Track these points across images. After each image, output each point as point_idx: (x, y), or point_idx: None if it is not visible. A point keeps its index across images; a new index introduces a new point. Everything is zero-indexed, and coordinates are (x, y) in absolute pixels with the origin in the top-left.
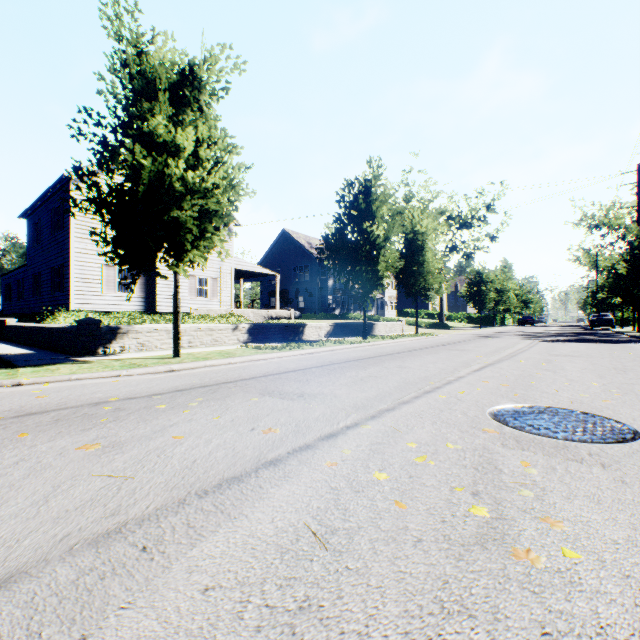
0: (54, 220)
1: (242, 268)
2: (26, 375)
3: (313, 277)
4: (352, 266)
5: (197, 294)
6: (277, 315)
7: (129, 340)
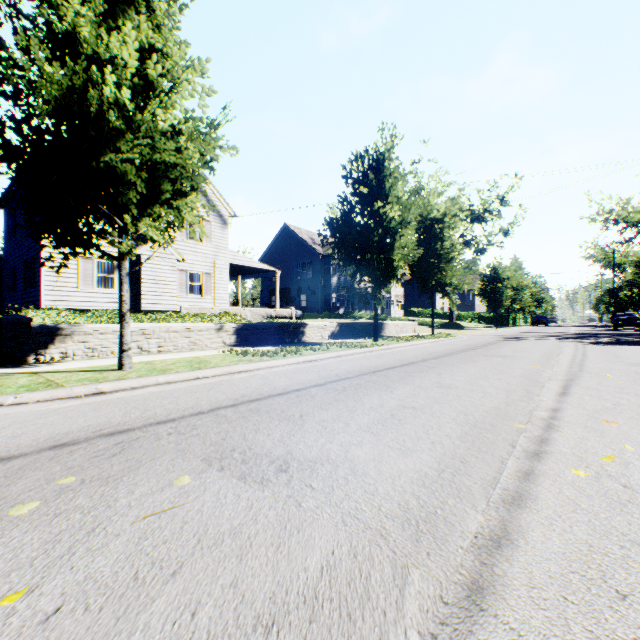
0: None
1: (238, 263)
2: None
3: (316, 274)
4: (361, 255)
5: (188, 291)
6: (277, 314)
7: (74, 344)
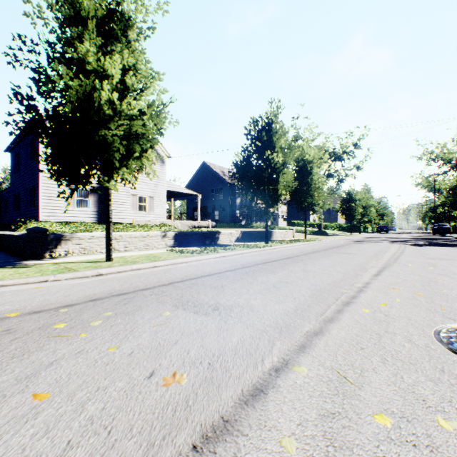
0: (28, 152)
1: (172, 189)
2: None
3: (225, 197)
4: (257, 186)
5: (138, 209)
6: (199, 225)
7: (73, 245)
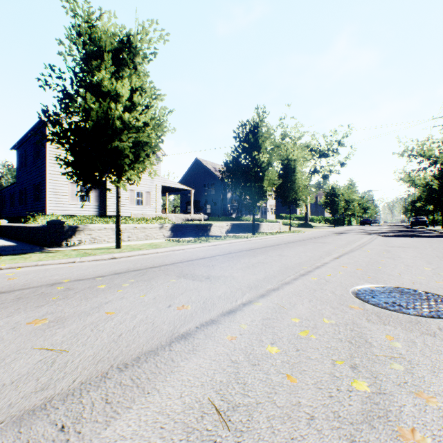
0: (35, 151)
1: (167, 185)
2: (5, 262)
3: (217, 191)
4: (244, 183)
5: (135, 203)
6: (192, 218)
7: (85, 235)
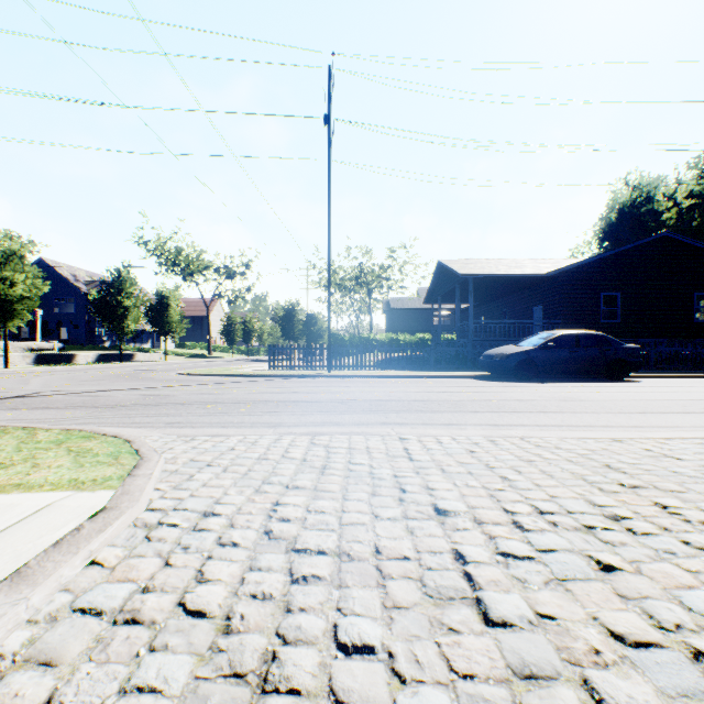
0: None
1: None
2: None
3: (80, 310)
4: (112, 320)
5: None
6: (40, 347)
7: None
